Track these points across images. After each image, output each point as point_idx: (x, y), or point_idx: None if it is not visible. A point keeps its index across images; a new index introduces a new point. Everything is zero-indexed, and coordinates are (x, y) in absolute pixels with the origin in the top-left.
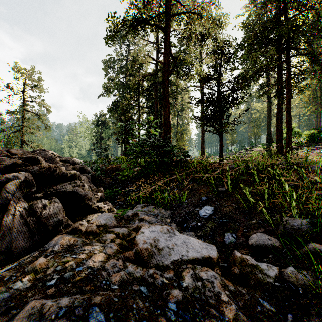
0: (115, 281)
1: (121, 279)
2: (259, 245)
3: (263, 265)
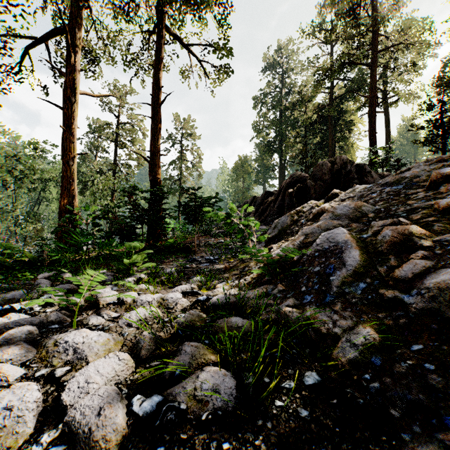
0: None
1: None
2: None
3: None
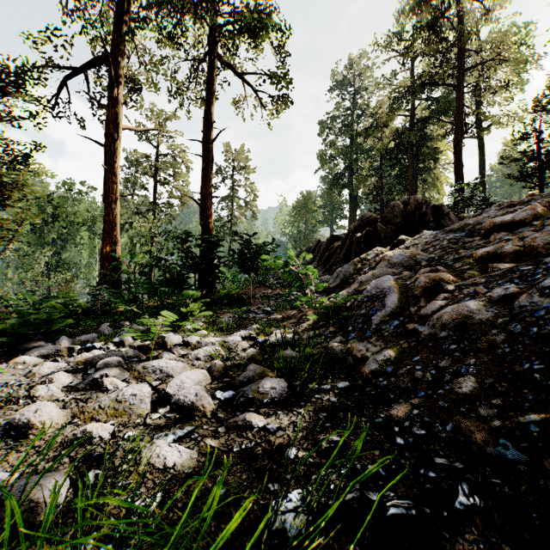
0: None
1: None
2: None
3: None
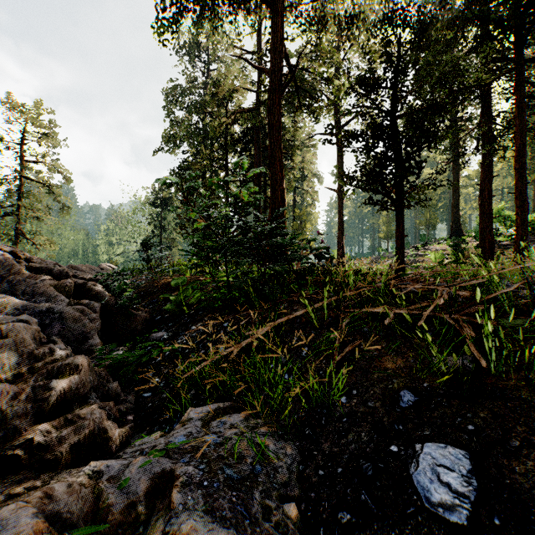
0: None
1: None
2: None
3: None
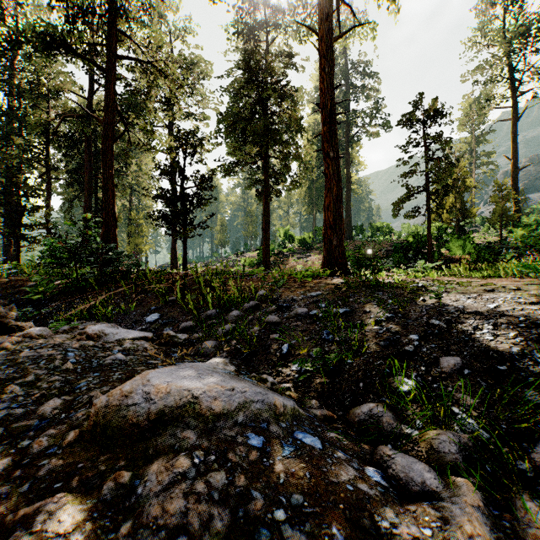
0: (76, 346)
1: (80, 345)
2: (184, 328)
3: (180, 335)
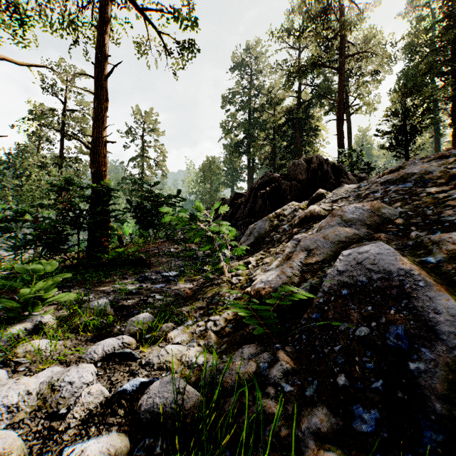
0: None
1: None
2: None
3: None
